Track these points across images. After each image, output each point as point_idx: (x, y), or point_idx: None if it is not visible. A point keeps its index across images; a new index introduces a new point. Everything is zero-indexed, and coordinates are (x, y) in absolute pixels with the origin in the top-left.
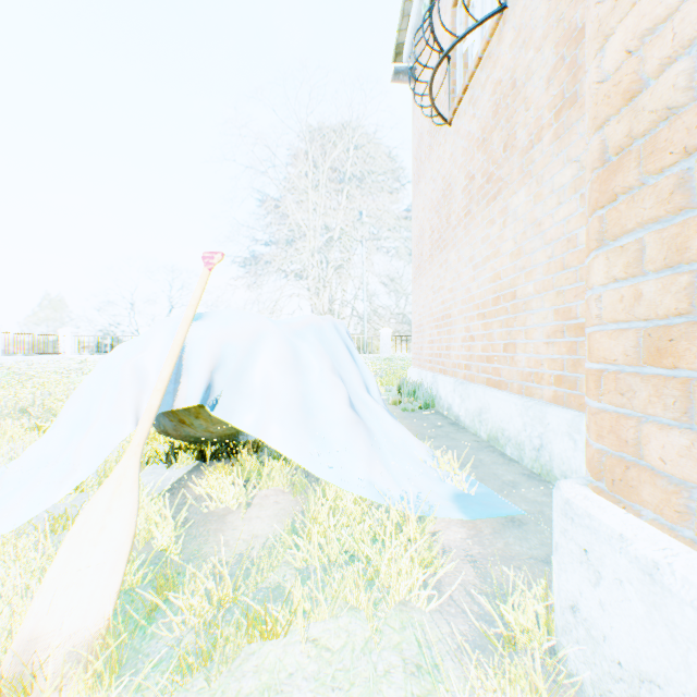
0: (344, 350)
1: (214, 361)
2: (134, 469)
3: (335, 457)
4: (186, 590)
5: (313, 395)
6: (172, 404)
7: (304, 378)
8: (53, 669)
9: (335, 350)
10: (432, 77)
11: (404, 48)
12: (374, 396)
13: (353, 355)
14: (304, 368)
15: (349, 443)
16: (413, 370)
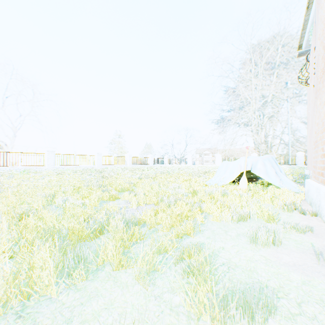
0: (274, 162)
1: (251, 164)
2: (245, 176)
3: (272, 180)
4: (252, 189)
5: (267, 170)
6: (245, 170)
7: (265, 167)
8: (243, 190)
9: (272, 162)
10: (306, 81)
11: (302, 45)
12: (282, 173)
13: (276, 164)
14: (265, 166)
15: (275, 179)
16: (306, 171)
